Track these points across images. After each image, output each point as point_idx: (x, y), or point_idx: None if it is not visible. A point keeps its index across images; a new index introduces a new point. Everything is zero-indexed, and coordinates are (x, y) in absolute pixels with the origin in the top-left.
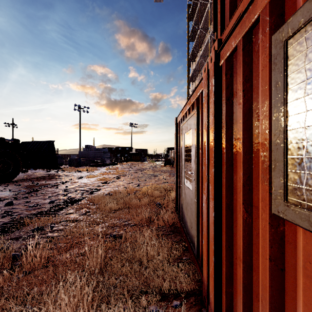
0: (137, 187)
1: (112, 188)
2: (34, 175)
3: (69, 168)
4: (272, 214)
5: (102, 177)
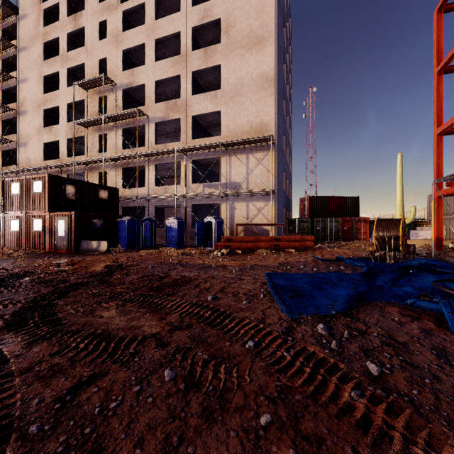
0: None
1: None
2: None
3: None
4: (10, 231)
5: None
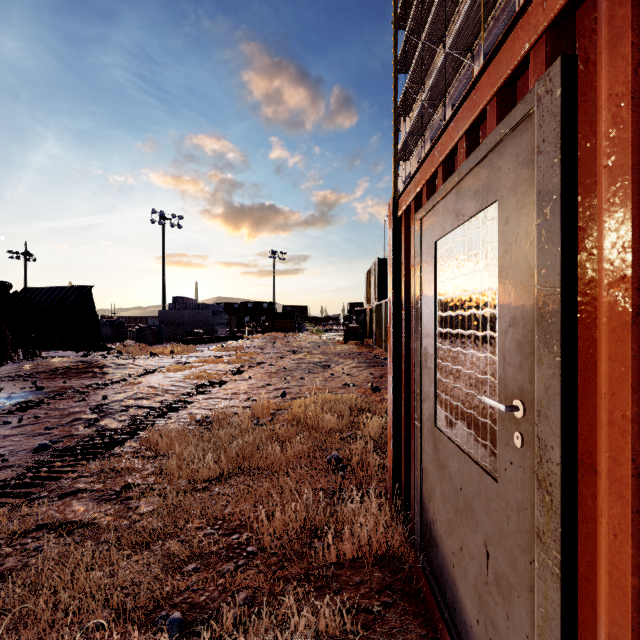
0: (280, 400)
1: (218, 401)
2: (48, 365)
3: (136, 347)
4: None
5: (201, 371)
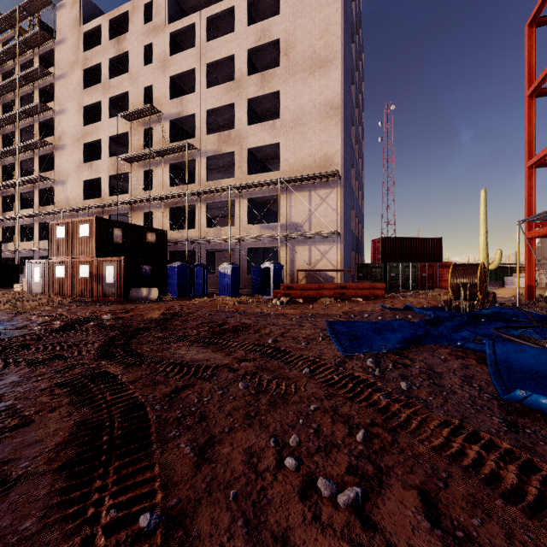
0: None
1: None
2: None
3: None
4: (55, 278)
5: None
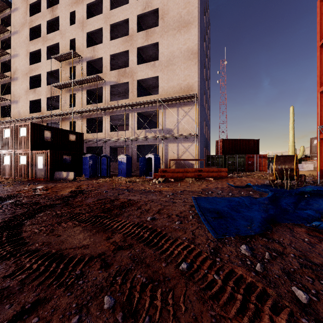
0: None
1: None
2: None
3: None
4: (3, 165)
5: None
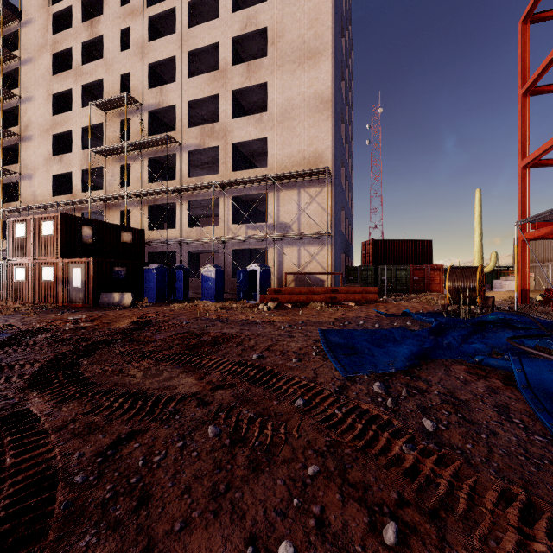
0: None
1: None
2: None
3: None
4: (15, 282)
5: None
